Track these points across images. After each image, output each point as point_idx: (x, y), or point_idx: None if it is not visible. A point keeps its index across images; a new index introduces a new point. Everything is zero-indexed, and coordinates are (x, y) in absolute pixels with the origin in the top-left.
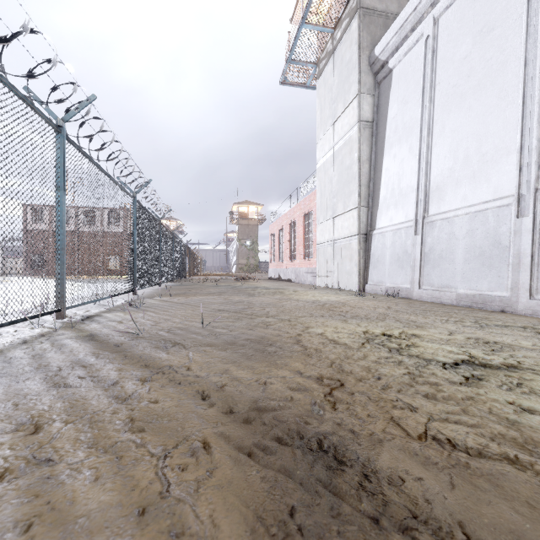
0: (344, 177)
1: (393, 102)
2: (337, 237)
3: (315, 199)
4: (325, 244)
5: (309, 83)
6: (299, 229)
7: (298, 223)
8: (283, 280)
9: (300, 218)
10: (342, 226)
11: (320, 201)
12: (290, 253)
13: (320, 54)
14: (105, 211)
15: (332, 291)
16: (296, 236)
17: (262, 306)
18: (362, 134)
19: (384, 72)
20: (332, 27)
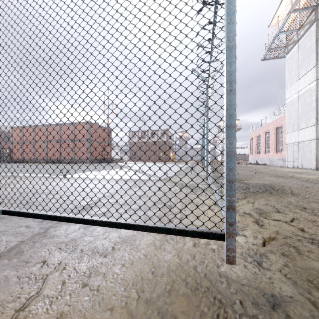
0: (306, 109)
1: None
2: (300, 140)
3: (284, 119)
4: (292, 144)
5: (280, 55)
6: (272, 136)
7: (271, 132)
8: (259, 164)
9: (273, 129)
10: (304, 135)
11: (288, 121)
12: (265, 149)
13: (288, 42)
14: (158, 131)
15: (298, 168)
16: (270, 140)
17: (266, 171)
18: (318, 86)
19: None
20: (297, 29)
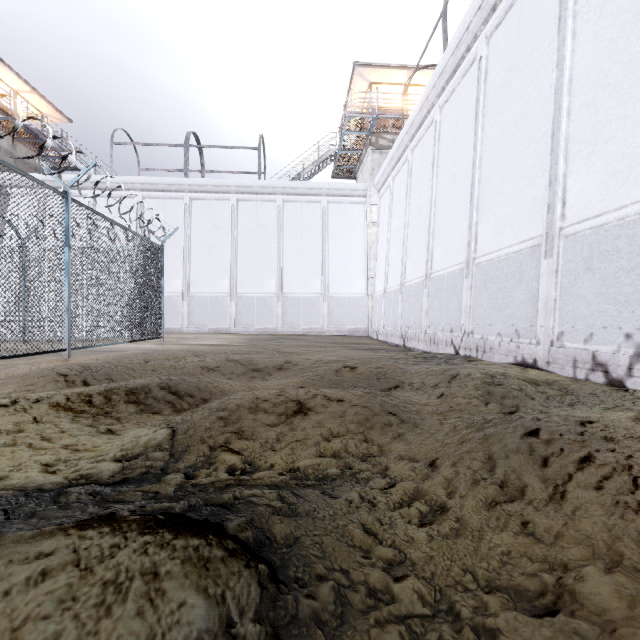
0: None
1: (12, 216)
2: None
3: None
4: None
5: None
6: None
7: None
8: None
9: None
10: None
11: None
12: None
13: None
14: None
15: None
16: None
17: None
18: None
19: (2, 191)
20: None
